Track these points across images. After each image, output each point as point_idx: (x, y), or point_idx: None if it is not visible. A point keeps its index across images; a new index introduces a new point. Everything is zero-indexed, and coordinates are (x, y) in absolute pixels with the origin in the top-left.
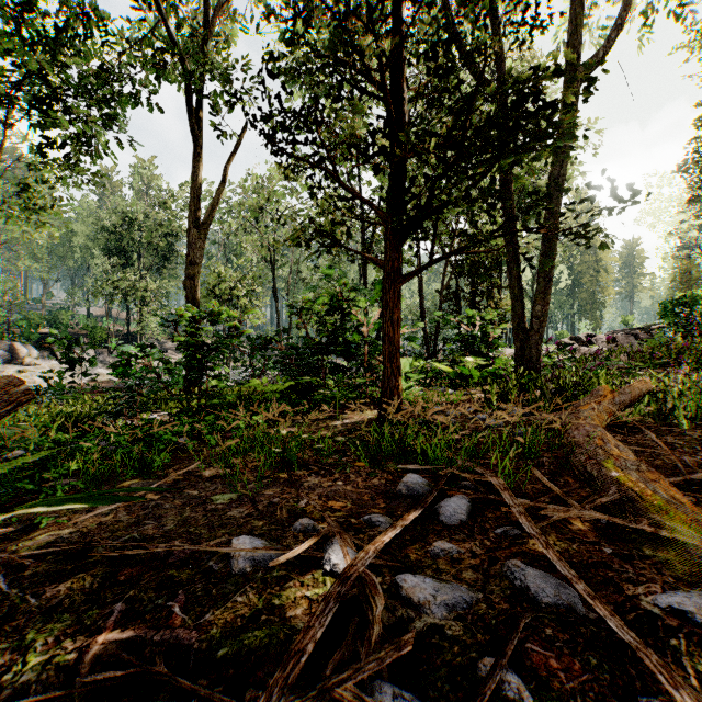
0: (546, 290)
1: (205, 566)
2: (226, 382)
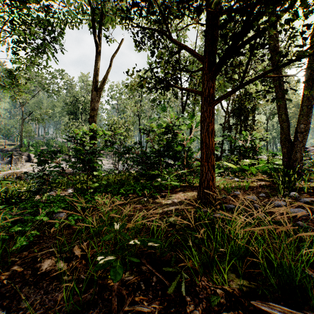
0: (308, 114)
1: None
2: (116, 171)
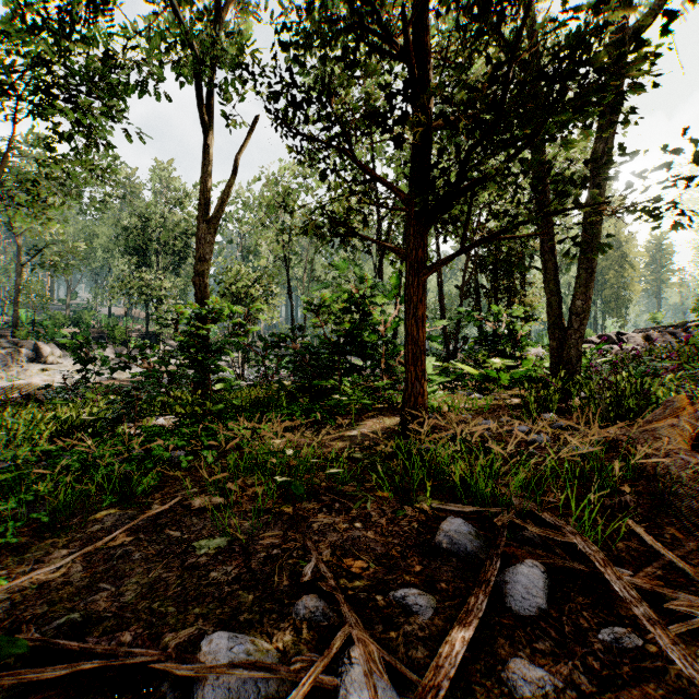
0: (588, 283)
1: (156, 693)
2: (240, 381)
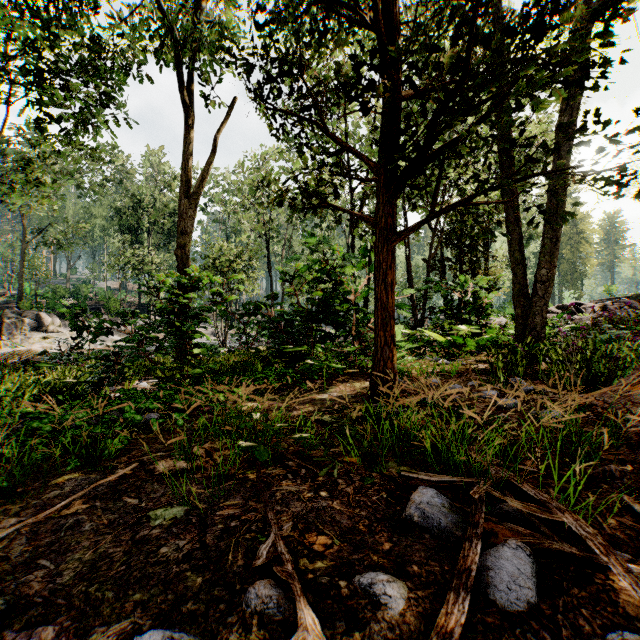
0: (553, 252)
1: None
2: (223, 348)
